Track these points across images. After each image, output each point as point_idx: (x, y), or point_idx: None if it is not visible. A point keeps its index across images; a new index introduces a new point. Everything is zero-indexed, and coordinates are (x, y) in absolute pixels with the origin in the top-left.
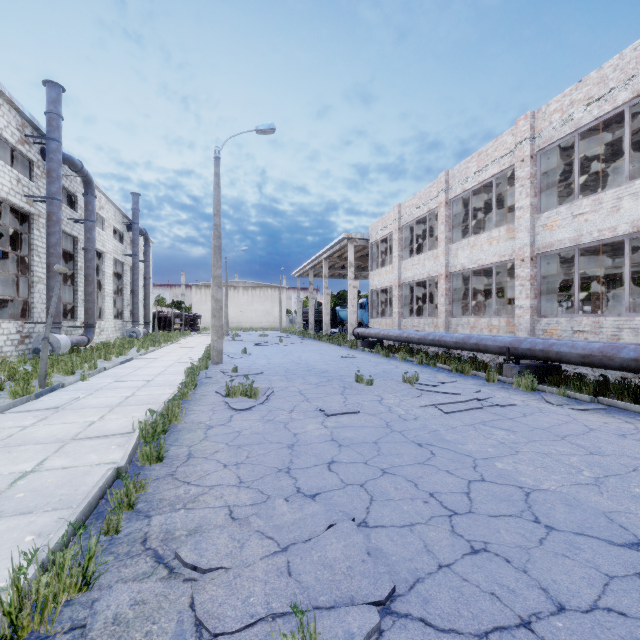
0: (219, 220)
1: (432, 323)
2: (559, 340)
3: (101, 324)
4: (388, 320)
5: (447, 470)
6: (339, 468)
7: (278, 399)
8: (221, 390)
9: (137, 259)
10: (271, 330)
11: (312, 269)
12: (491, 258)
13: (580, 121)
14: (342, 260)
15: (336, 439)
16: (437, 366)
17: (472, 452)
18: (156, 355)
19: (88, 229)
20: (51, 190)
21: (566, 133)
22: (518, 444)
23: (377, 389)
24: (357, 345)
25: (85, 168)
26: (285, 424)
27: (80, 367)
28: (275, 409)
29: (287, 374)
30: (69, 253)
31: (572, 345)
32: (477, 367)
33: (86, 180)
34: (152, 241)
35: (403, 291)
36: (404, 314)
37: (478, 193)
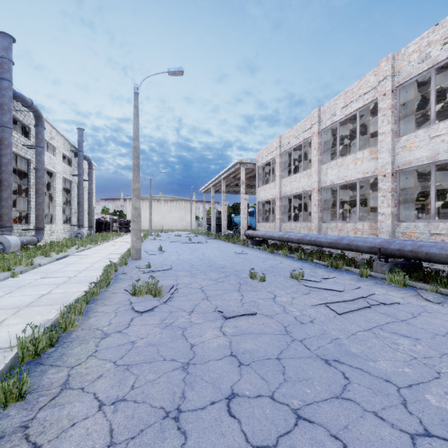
0: (138, 143)
1: (306, 227)
2: (422, 242)
3: (52, 227)
4: (271, 224)
5: (374, 411)
6: (241, 409)
7: (180, 297)
8: (130, 288)
9: (82, 178)
10: (184, 231)
11: (214, 187)
12: (356, 175)
13: (437, 58)
14: (236, 180)
15: (235, 353)
16: (314, 261)
17: (389, 375)
18: (90, 252)
19: (38, 153)
20: (3, 120)
21: (424, 69)
22: (432, 360)
23: (269, 285)
24: (248, 243)
25: (35, 105)
26: (183, 330)
27: (19, 264)
28: (176, 310)
29: (192, 270)
30: (24, 172)
31: (441, 247)
32: (348, 263)
33: (36, 115)
34: (95, 165)
35: (283, 202)
36: (284, 220)
37: (343, 125)
